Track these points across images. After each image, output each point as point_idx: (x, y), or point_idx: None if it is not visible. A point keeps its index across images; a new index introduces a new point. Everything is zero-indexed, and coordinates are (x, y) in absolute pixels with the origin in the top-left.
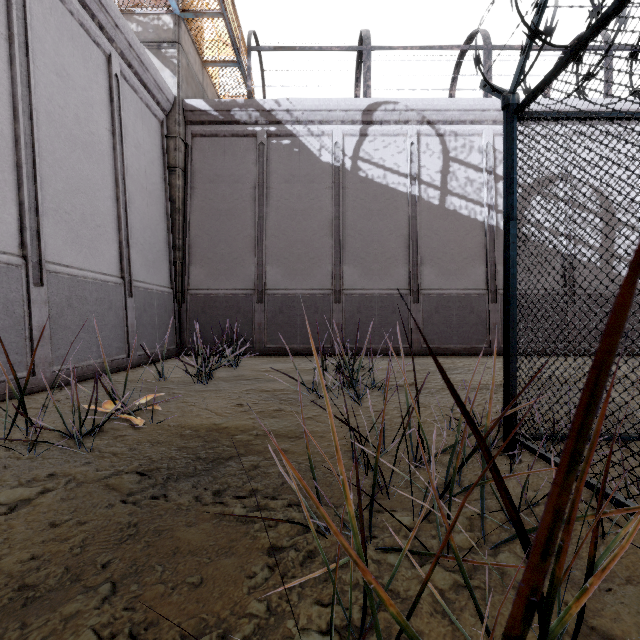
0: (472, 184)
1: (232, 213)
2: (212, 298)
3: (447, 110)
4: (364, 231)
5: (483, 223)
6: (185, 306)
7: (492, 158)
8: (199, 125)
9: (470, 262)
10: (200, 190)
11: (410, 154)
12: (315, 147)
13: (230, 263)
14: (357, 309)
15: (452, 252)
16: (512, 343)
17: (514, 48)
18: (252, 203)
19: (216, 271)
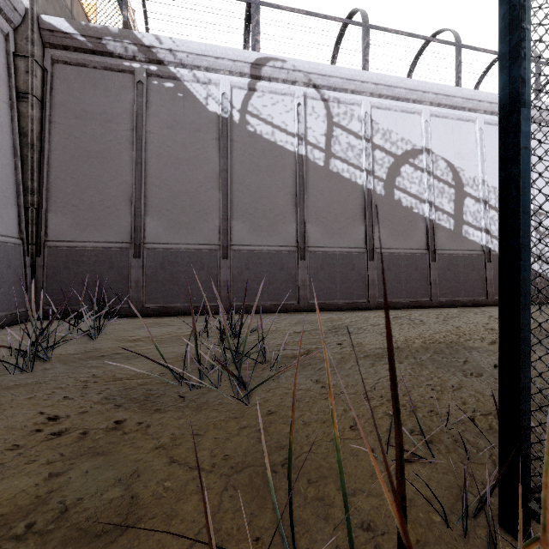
0: (353, 149)
1: (104, 156)
2: (77, 251)
3: (331, 76)
4: (253, 186)
5: (362, 186)
6: (41, 260)
7: (370, 127)
8: (61, 50)
9: (351, 222)
10: (63, 125)
11: (297, 114)
12: (201, 95)
13: (101, 212)
14: (245, 265)
15: (336, 212)
16: (524, 333)
17: (387, 30)
18: (129, 147)
19: (83, 220)
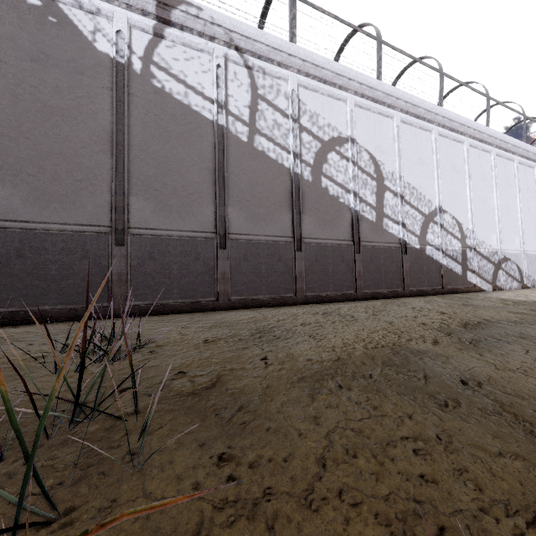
0: (279, 128)
1: None
2: None
3: (256, 41)
4: (159, 156)
5: (289, 170)
6: None
7: (297, 106)
8: None
9: (278, 208)
10: None
11: (216, 77)
12: (86, 26)
13: None
14: (149, 254)
15: (261, 195)
16: None
17: (315, 7)
18: None
19: None
